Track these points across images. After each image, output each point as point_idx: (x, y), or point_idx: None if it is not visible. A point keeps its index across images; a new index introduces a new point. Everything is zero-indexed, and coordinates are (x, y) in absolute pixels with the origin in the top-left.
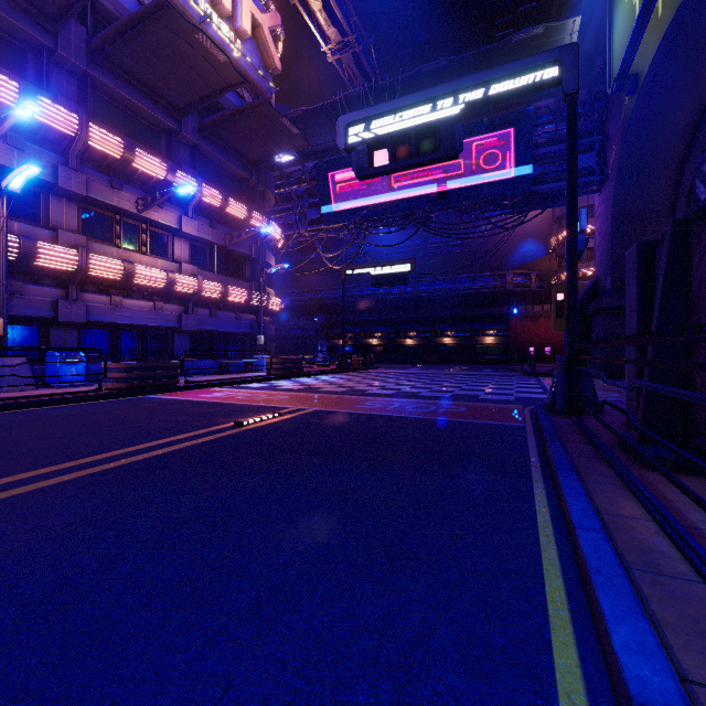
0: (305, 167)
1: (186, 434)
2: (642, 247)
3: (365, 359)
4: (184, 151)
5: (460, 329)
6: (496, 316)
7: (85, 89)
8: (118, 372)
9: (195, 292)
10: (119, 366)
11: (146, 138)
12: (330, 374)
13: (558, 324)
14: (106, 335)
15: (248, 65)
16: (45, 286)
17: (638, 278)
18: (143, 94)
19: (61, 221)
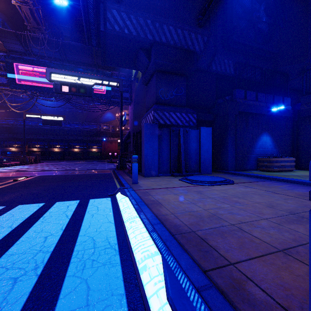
0: None
1: None
2: (133, 133)
3: (36, 158)
4: None
5: (82, 145)
6: (97, 140)
7: None
8: None
9: None
10: None
11: None
12: (19, 165)
13: (118, 148)
14: None
15: None
16: None
17: (133, 140)
18: None
19: None
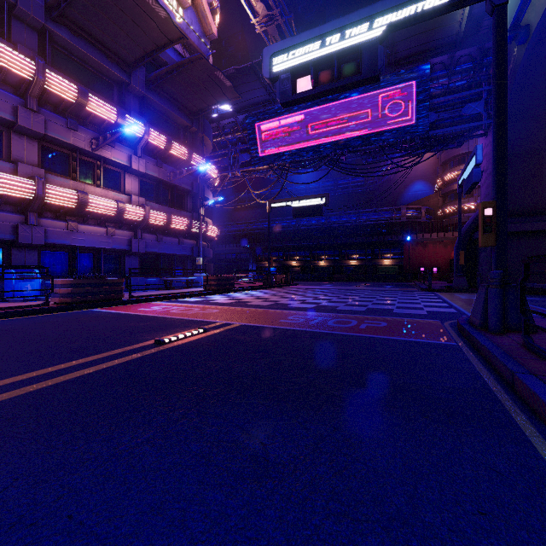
0: (237, 119)
1: (99, 354)
2: None
3: (287, 277)
4: (134, 101)
5: (363, 253)
6: (393, 242)
7: (44, 42)
8: (64, 288)
9: (143, 220)
10: (65, 283)
11: (100, 88)
12: (258, 289)
13: (486, 240)
14: (64, 256)
15: (189, 30)
16: (6, 212)
17: None
18: (97, 49)
19: (22, 155)
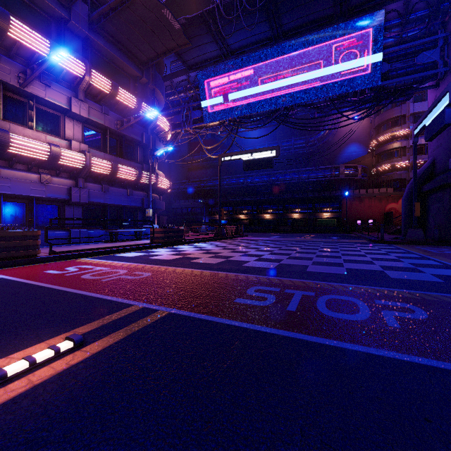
0: (189, 76)
1: None
2: None
3: (237, 228)
4: (76, 41)
5: (305, 207)
6: (332, 197)
7: None
8: None
9: (83, 167)
10: None
11: (34, 22)
12: (208, 241)
13: None
14: None
15: None
16: None
17: None
18: None
19: None
